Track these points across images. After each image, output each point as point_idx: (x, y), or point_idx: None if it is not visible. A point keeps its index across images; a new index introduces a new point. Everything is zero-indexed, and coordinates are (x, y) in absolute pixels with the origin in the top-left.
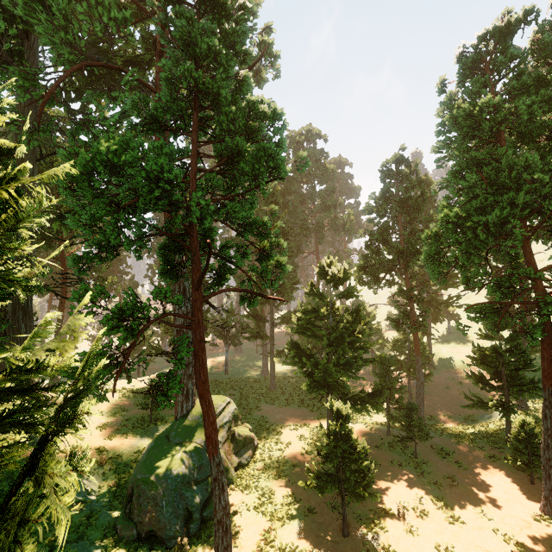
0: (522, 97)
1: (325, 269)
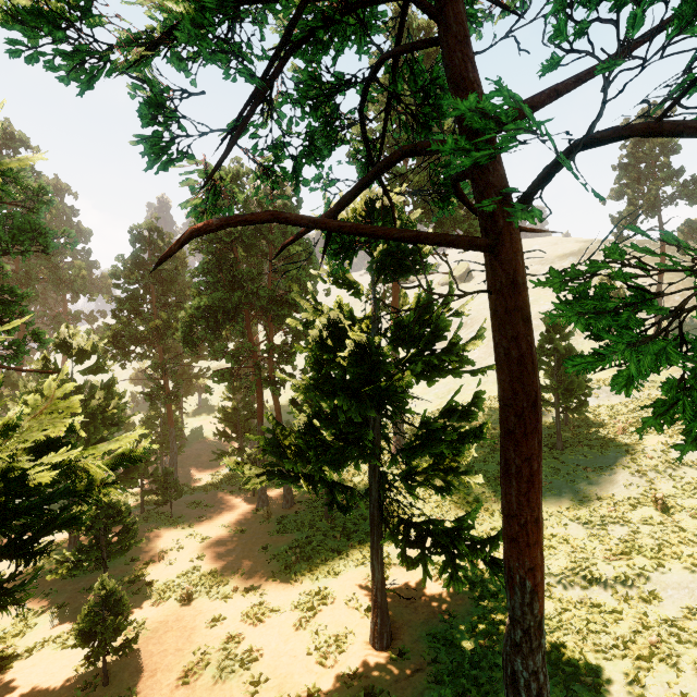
0: (246, 226)
1: (67, 341)
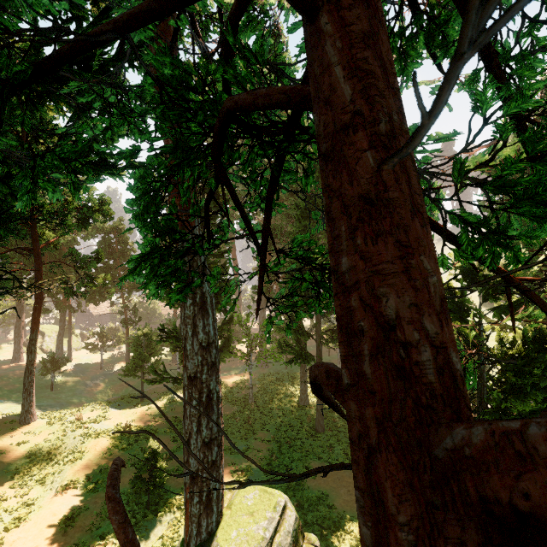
0: None
1: None
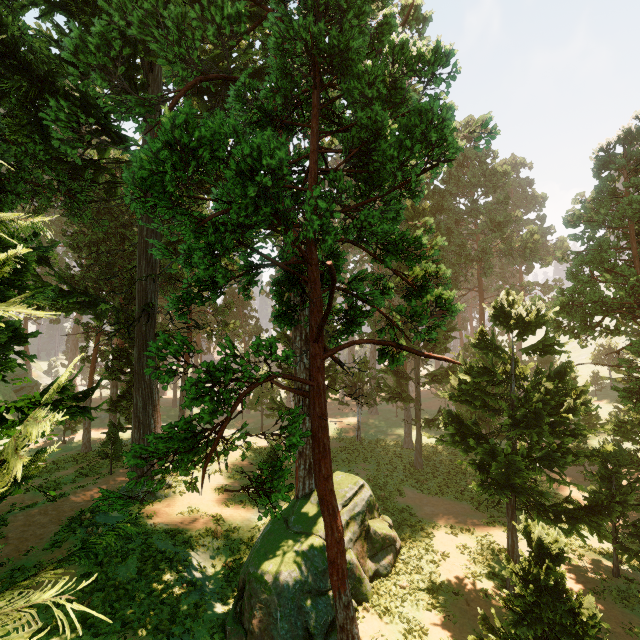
0: None
1: (504, 310)
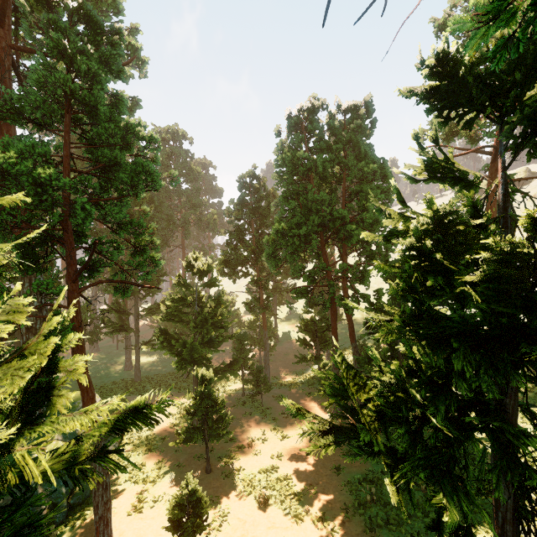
0: (320, 155)
1: (192, 263)
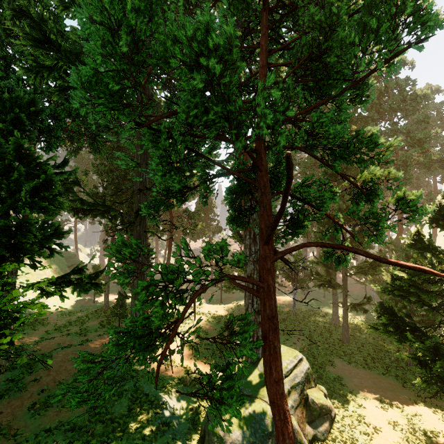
0: None
1: (443, 213)
